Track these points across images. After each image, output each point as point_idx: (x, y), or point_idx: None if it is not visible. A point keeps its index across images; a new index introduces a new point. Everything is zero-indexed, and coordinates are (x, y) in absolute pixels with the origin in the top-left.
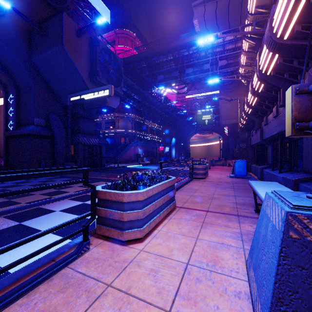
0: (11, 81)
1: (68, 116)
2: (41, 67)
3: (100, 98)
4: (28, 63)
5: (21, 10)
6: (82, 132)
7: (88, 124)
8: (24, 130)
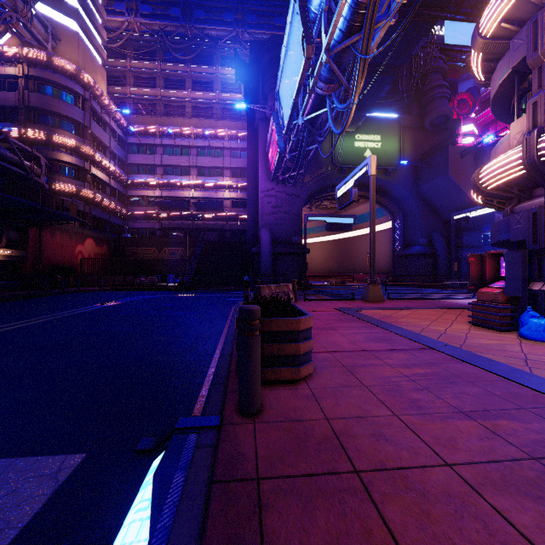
0: (400, 210)
1: (451, 234)
2: (425, 193)
3: (486, 214)
4: (414, 193)
5: (409, 152)
6: (465, 247)
7: (473, 236)
8: (412, 251)
